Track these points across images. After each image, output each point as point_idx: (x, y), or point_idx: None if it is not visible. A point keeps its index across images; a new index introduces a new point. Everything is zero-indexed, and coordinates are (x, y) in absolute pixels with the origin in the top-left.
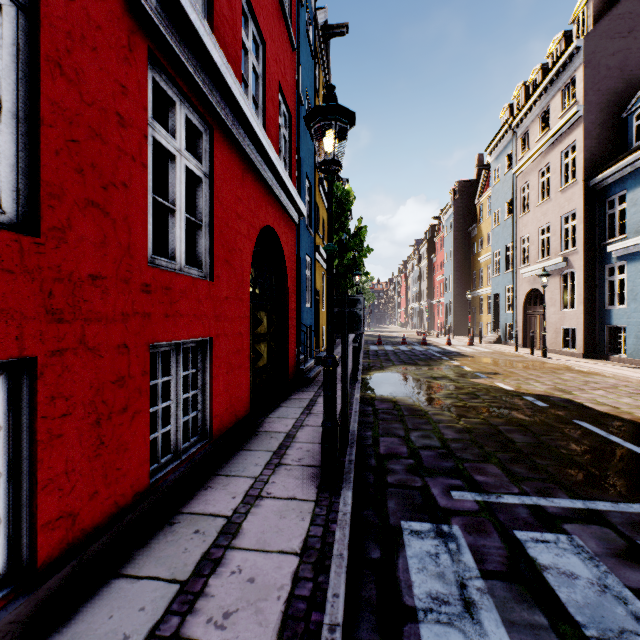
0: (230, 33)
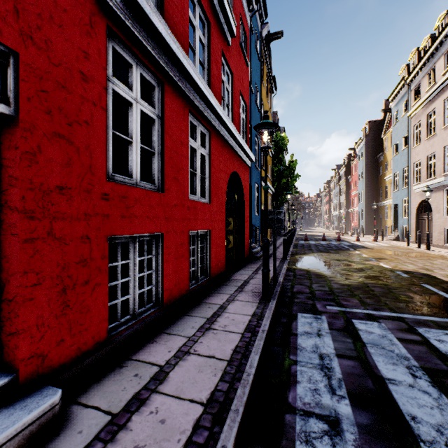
0: (217, 81)
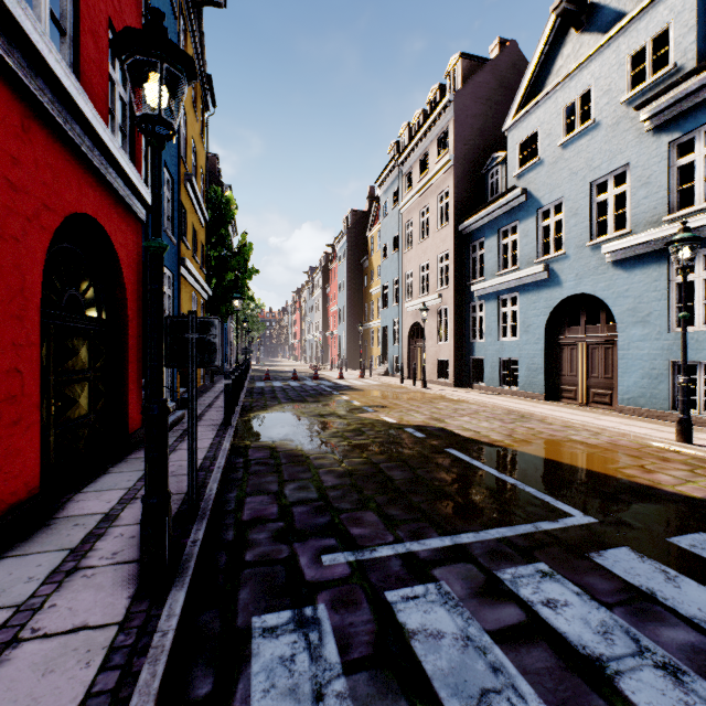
0: None
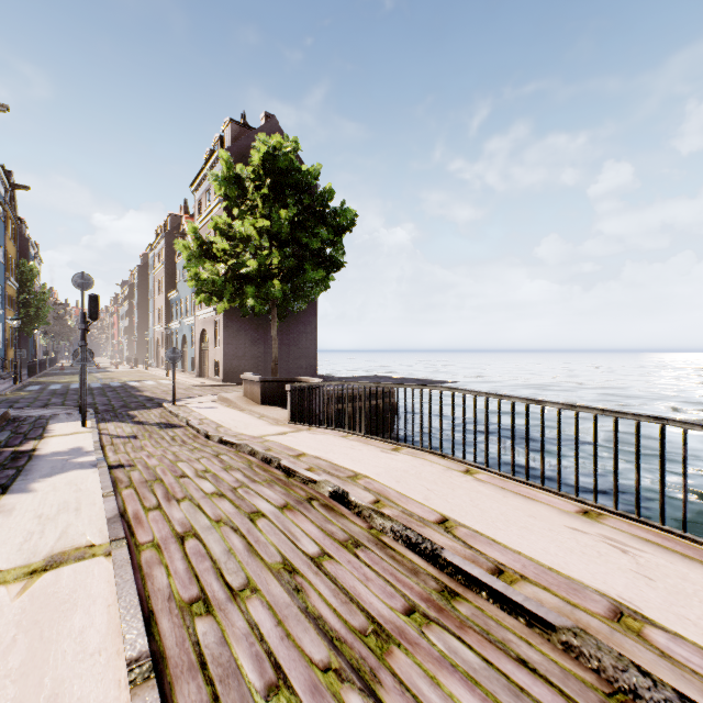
0: None
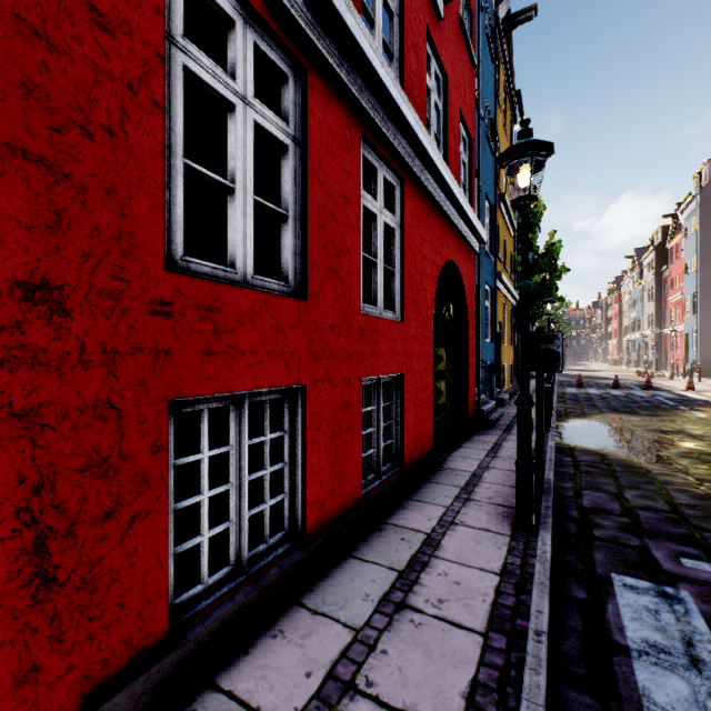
0: (417, 85)
